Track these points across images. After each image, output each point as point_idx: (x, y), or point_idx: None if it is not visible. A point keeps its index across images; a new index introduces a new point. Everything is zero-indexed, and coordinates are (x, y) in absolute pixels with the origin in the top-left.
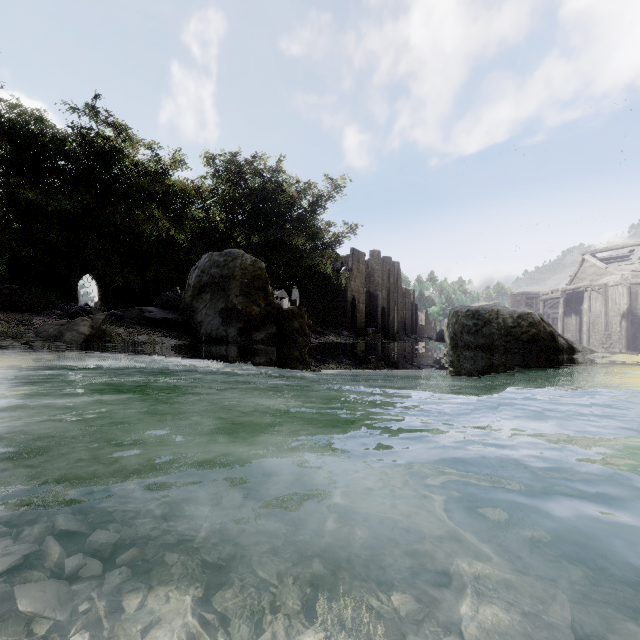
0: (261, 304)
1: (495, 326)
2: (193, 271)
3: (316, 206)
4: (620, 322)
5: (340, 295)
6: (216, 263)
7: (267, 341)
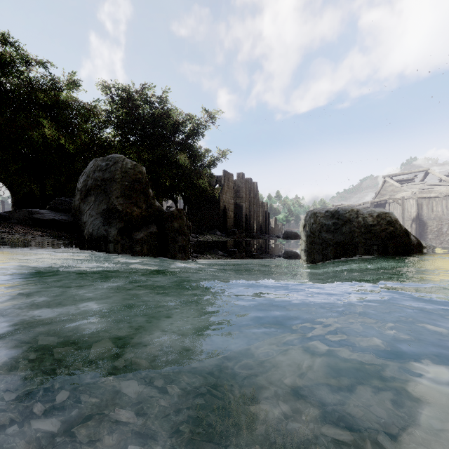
0: (142, 206)
1: (355, 224)
2: (81, 176)
3: (196, 133)
4: (411, 224)
5: (215, 205)
6: (99, 167)
7: (147, 240)
